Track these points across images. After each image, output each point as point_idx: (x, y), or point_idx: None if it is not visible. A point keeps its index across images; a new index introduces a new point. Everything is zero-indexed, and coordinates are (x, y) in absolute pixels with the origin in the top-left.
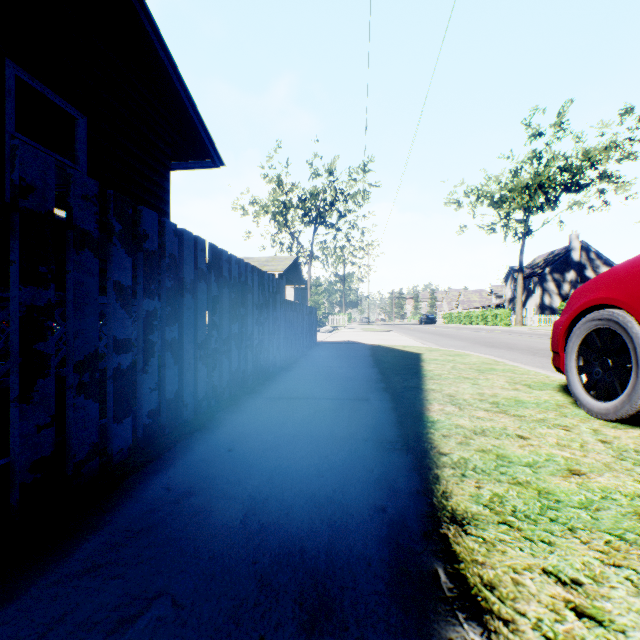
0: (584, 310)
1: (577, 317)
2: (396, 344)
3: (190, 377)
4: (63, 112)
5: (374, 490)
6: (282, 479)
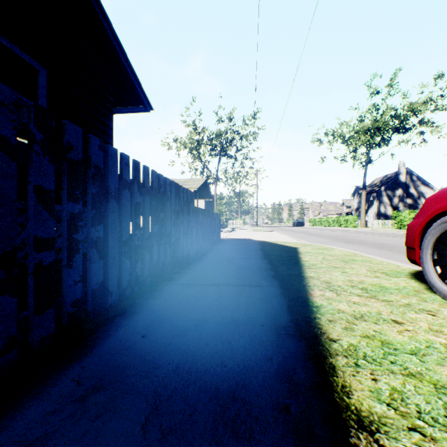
0: (439, 214)
1: (432, 219)
2: (278, 240)
3: (115, 269)
4: (28, 65)
5: (275, 383)
6: (188, 369)
